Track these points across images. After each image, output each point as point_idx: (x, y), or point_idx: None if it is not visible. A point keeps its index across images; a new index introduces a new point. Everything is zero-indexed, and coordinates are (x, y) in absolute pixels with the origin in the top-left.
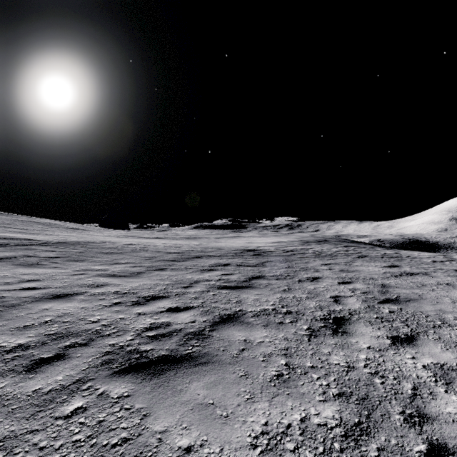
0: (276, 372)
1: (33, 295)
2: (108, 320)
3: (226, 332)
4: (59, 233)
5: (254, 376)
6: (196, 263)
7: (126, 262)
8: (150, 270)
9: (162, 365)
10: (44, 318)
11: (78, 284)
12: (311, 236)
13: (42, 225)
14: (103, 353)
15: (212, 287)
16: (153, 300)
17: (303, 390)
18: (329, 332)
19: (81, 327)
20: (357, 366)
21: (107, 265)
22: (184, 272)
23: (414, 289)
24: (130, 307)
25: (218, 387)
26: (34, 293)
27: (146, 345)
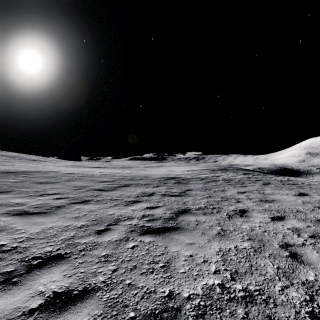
0: None
1: None
2: None
3: None
4: (16, 164)
5: None
6: (123, 192)
7: (53, 193)
8: (72, 203)
9: None
10: None
11: None
12: (214, 166)
13: (7, 157)
14: None
15: (133, 230)
16: (38, 270)
17: None
18: None
19: None
20: None
21: (30, 198)
22: (107, 205)
23: None
24: None
25: None
26: None
27: None
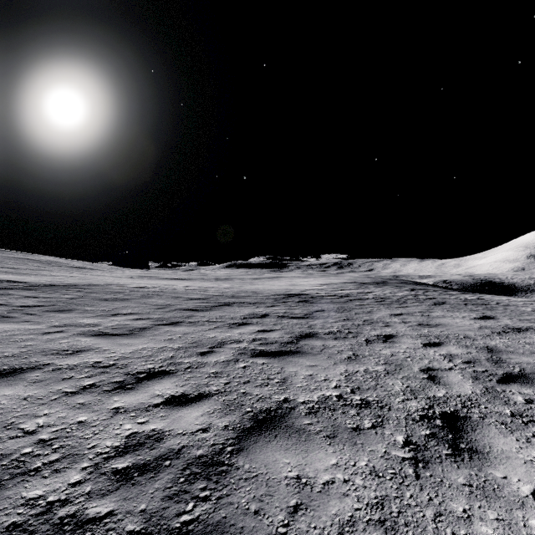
0: None
1: None
2: (56, 427)
3: (263, 455)
4: (57, 274)
5: None
6: (224, 313)
7: (128, 312)
8: (159, 324)
9: None
10: None
11: (44, 350)
12: (366, 277)
13: (39, 263)
14: (0, 532)
15: (243, 353)
16: (148, 381)
17: None
18: (445, 451)
19: None
20: None
21: (101, 318)
22: (205, 327)
23: None
24: (105, 395)
25: None
26: None
27: (101, 499)
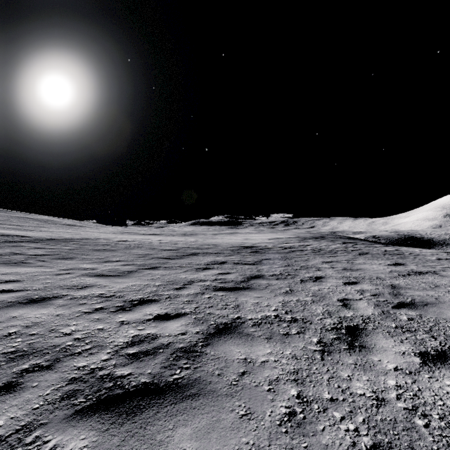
0: (287, 409)
1: (5, 300)
2: (84, 331)
3: (222, 347)
4: (54, 230)
5: (259, 416)
6: (191, 260)
7: (117, 260)
8: (142, 268)
9: (140, 399)
10: (8, 330)
11: (61, 285)
12: (308, 233)
13: (38, 221)
14: (67, 381)
15: (207, 288)
16: (141, 305)
17: (325, 439)
18: (344, 346)
19: (48, 342)
20: (388, 398)
21: (97, 264)
22: (178, 271)
23: (428, 291)
24: (112, 314)
25: (212, 436)
26: (8, 296)
27: (123, 367)
